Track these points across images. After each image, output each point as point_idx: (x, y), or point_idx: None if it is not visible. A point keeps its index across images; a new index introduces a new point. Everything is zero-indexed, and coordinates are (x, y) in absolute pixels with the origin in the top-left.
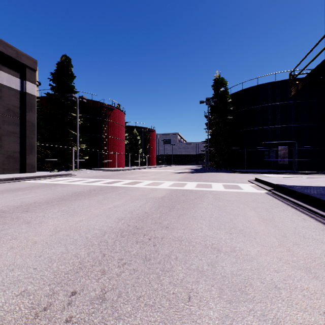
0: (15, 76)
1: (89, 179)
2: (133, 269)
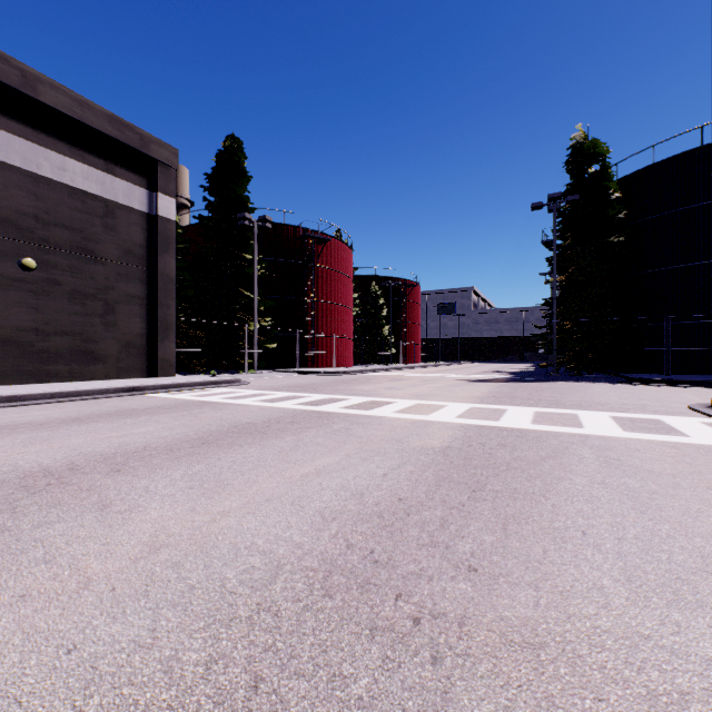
0: (139, 185)
1: (274, 393)
2: None
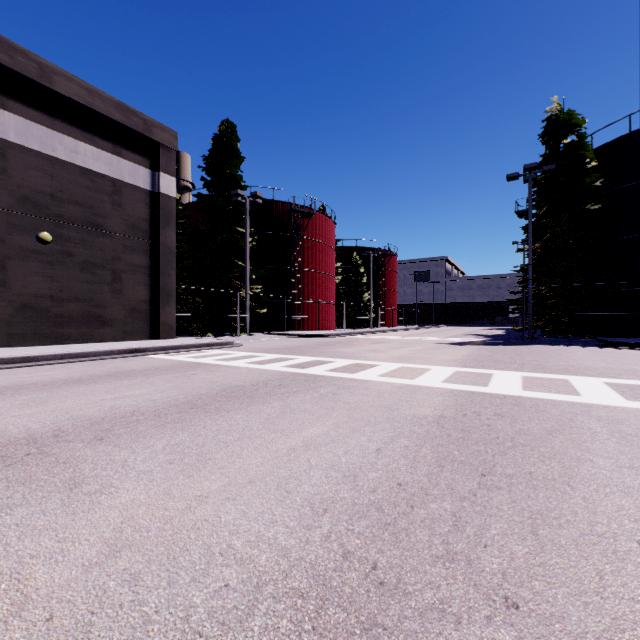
0: (142, 165)
1: (263, 355)
2: None
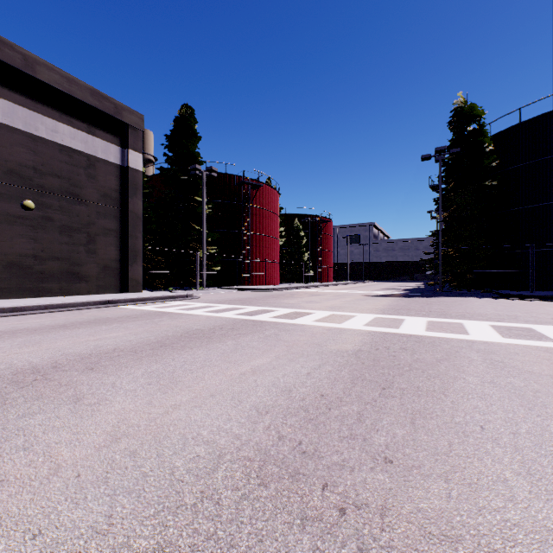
0: (113, 143)
1: (218, 305)
2: None
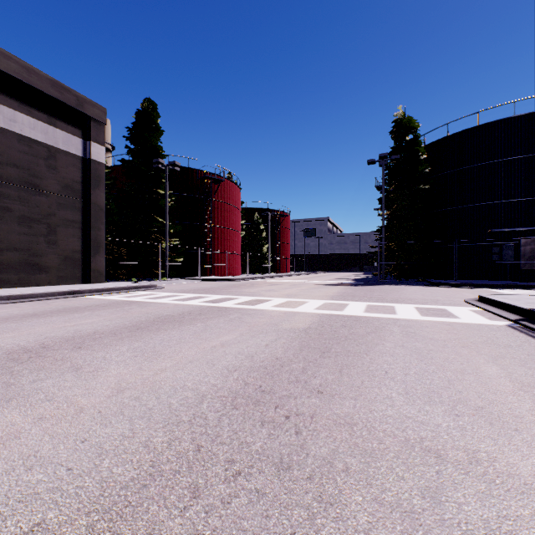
0: (75, 135)
1: (183, 294)
2: (255, 490)
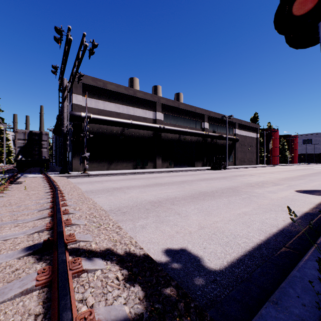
0: (255, 133)
1: (291, 167)
2: None
